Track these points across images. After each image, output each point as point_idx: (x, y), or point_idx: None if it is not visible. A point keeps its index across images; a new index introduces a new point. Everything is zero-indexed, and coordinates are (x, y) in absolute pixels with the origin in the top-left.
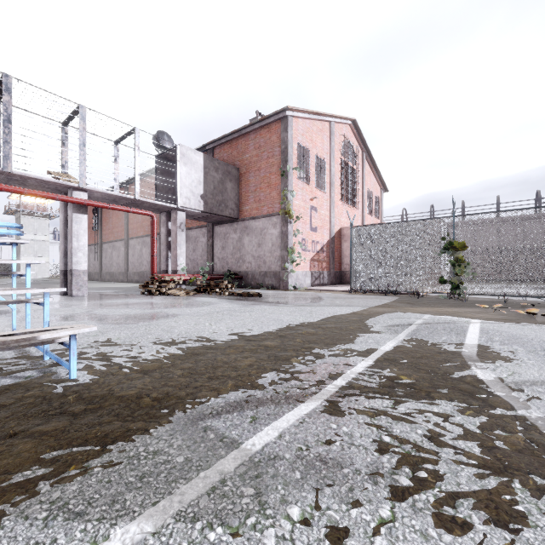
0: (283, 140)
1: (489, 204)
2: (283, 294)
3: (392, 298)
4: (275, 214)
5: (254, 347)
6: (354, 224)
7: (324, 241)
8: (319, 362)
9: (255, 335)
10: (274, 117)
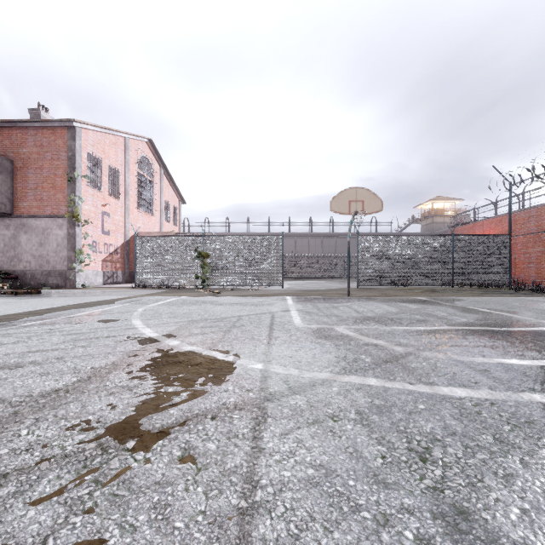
0: (70, 148)
1: (263, 222)
2: (68, 291)
3: (161, 290)
4: (61, 215)
5: (28, 313)
6: (152, 230)
7: (118, 244)
8: (67, 313)
9: (29, 310)
10: (60, 123)
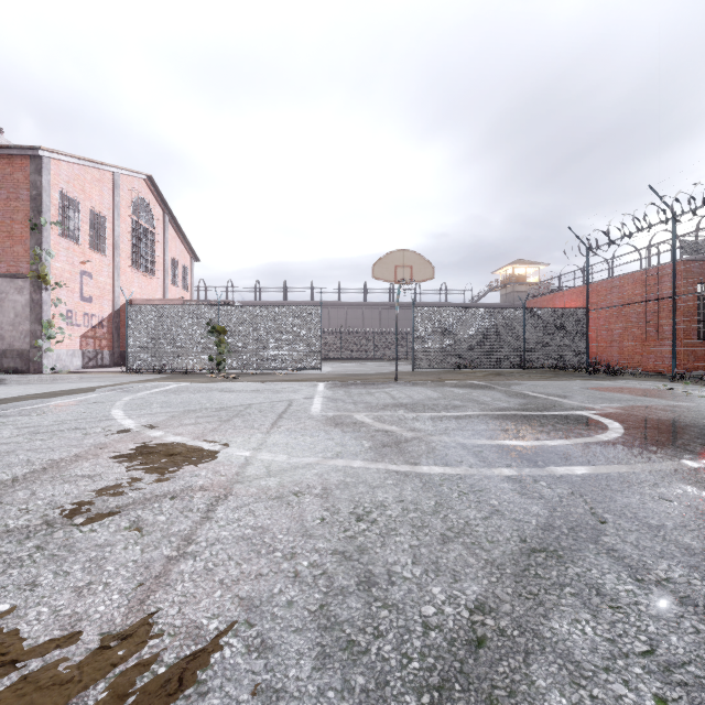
0: (34, 184)
1: (305, 288)
2: (31, 377)
3: (162, 375)
4: (21, 275)
5: None
6: (152, 296)
7: (104, 314)
8: (27, 403)
9: None
10: (19, 150)
